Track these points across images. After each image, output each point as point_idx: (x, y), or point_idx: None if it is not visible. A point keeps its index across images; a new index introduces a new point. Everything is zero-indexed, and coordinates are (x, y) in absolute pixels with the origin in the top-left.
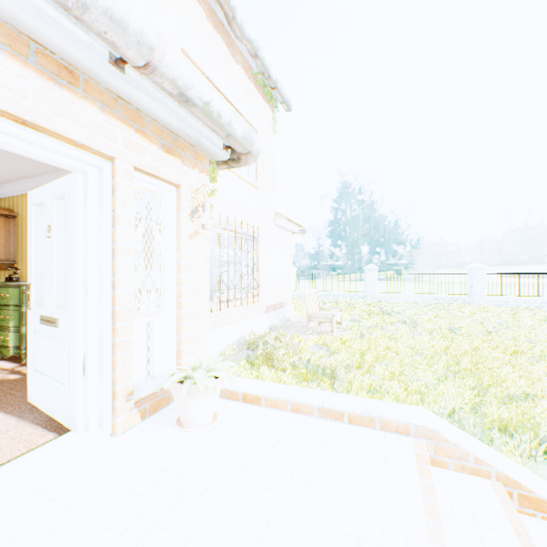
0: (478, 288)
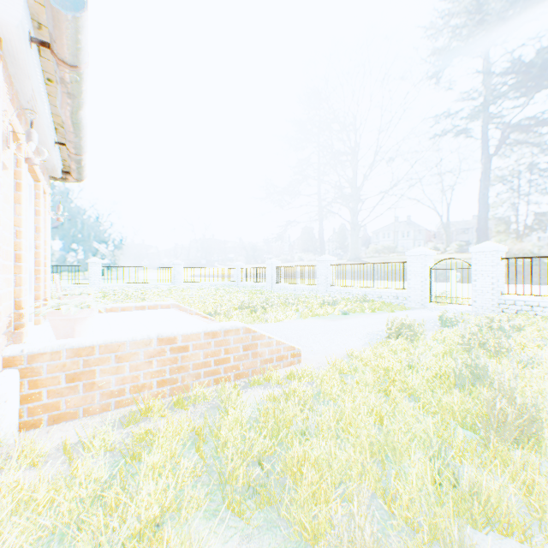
0: (179, 277)
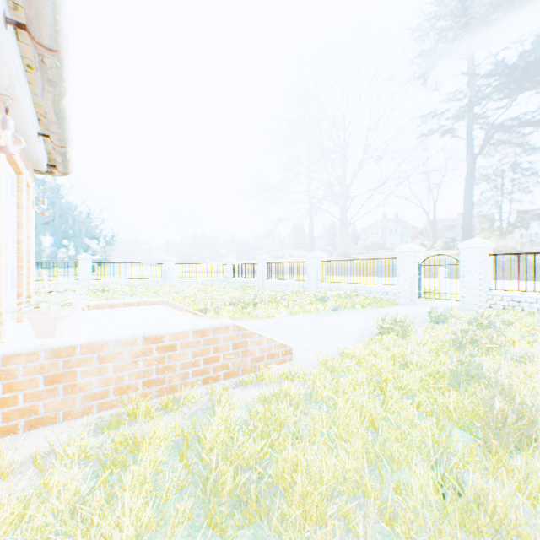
0: (170, 273)
